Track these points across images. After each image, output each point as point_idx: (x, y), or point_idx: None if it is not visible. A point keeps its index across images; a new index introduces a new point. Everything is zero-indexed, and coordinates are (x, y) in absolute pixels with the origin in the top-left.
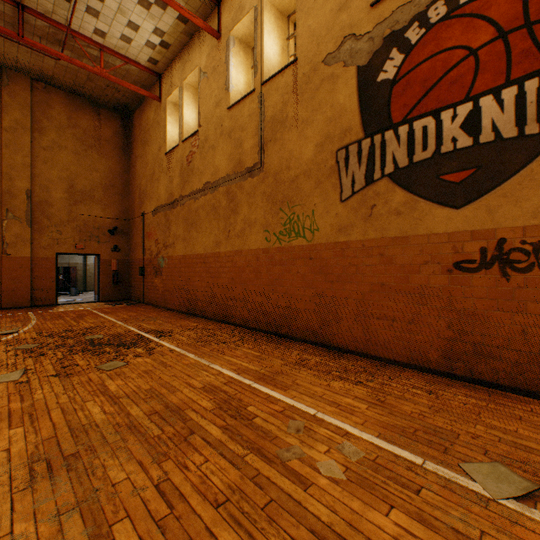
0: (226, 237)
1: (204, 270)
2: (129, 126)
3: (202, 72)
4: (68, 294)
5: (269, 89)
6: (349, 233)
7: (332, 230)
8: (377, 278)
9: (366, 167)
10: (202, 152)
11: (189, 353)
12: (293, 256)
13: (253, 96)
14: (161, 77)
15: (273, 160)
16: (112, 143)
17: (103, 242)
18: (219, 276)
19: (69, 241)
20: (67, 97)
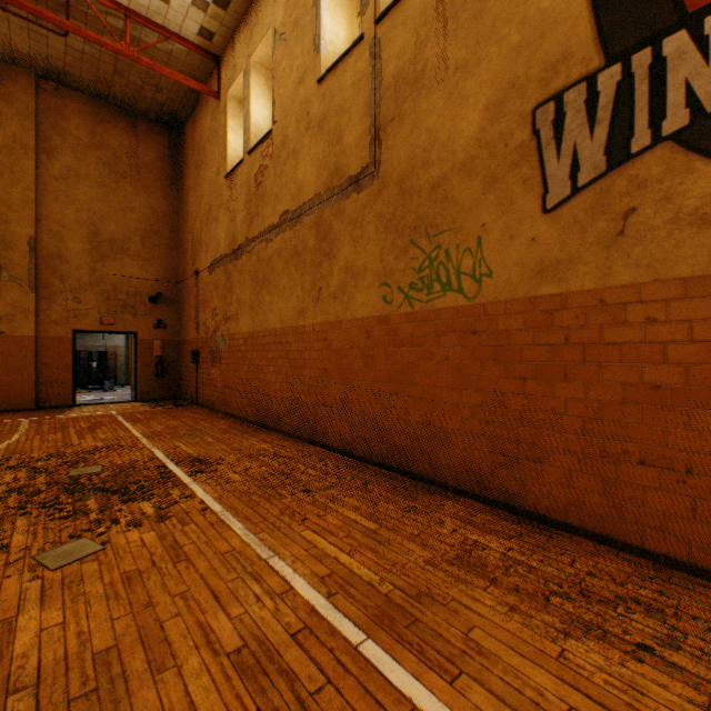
0: (315, 299)
1: (281, 355)
2: (179, 146)
3: (277, 35)
4: (102, 389)
5: (390, 27)
6: (565, 276)
7: (524, 273)
8: (640, 373)
9: (610, 129)
10: (278, 163)
11: (235, 520)
12: (436, 329)
13: (361, 48)
14: (220, 61)
15: (398, 154)
16: (155, 171)
17: (141, 315)
18: (304, 365)
19: (92, 313)
20: (89, 103)
